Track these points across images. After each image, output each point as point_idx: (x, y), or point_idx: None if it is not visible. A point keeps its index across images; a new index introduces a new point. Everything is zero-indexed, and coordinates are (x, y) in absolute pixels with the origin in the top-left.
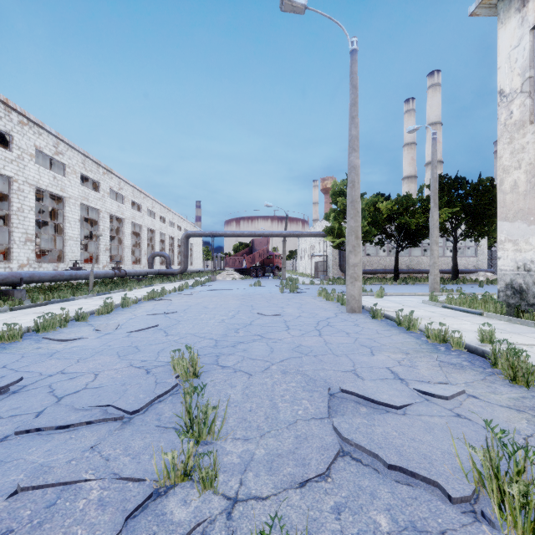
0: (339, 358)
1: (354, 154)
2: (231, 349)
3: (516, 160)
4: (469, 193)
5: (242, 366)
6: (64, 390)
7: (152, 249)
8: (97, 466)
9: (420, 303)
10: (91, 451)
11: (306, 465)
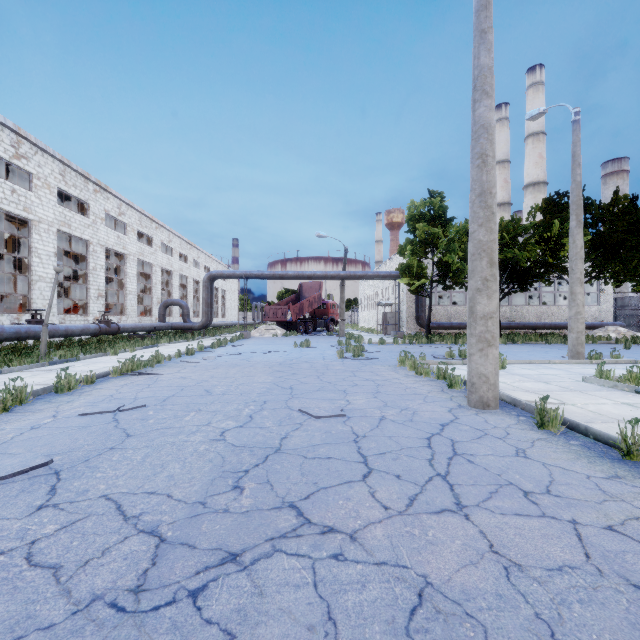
0: None
1: (485, 101)
2: (178, 633)
3: None
4: (600, 217)
5: None
6: None
7: (169, 296)
8: None
9: (578, 380)
10: None
11: None
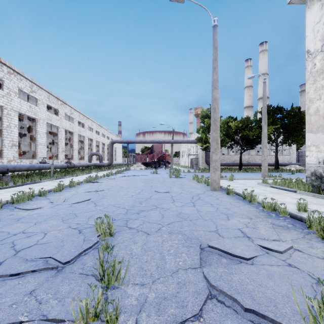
0: (207, 221)
1: (215, 90)
2: (136, 216)
3: (318, 94)
4: (285, 116)
5: (142, 228)
6: (22, 246)
7: (91, 151)
8: (31, 309)
9: (256, 184)
10: (29, 296)
11: (184, 307)
